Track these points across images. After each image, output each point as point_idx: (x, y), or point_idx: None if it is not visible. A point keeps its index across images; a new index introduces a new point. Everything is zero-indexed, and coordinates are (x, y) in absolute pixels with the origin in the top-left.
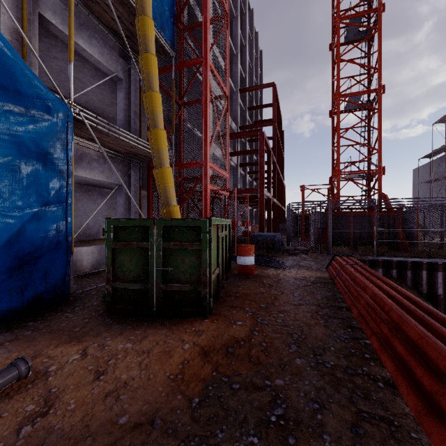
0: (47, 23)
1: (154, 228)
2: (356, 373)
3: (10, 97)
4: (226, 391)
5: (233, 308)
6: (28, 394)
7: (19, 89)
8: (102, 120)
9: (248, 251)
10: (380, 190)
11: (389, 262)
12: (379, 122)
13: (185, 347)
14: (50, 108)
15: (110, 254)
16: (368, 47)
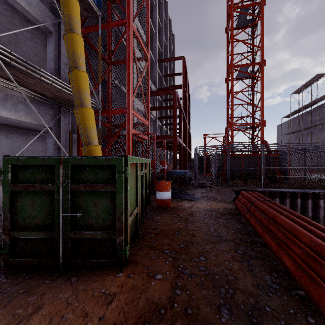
0: None
1: (60, 168)
2: None
3: None
4: None
5: (151, 251)
6: None
7: None
8: (18, 56)
9: (166, 187)
10: (262, 138)
11: (273, 192)
12: (261, 87)
13: None
14: None
15: (7, 198)
16: (252, 32)
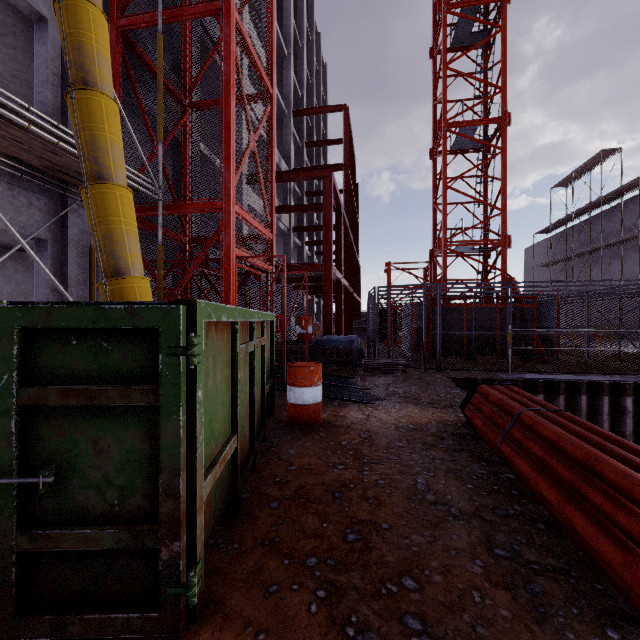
0: None
1: None
2: None
3: None
4: None
5: (271, 560)
6: None
7: None
8: None
9: (309, 377)
10: (504, 271)
11: (532, 382)
12: (503, 168)
13: None
14: None
15: None
16: (484, 58)
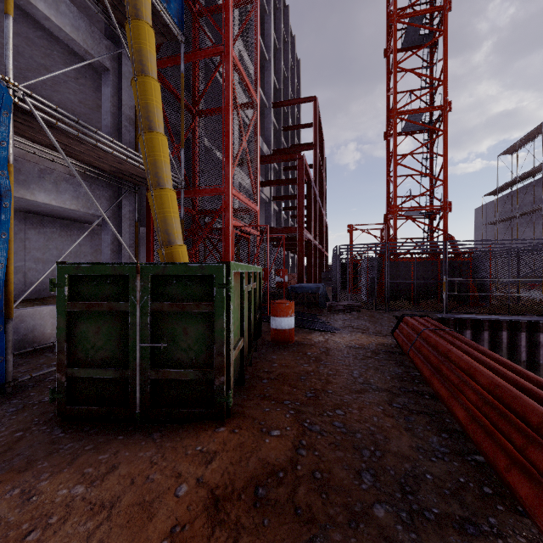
0: None
1: (136, 279)
2: (481, 533)
3: None
4: None
5: (265, 401)
6: None
7: None
8: (67, 114)
9: (285, 310)
10: (445, 231)
11: (461, 320)
12: (444, 146)
13: (181, 491)
14: None
15: (63, 321)
16: (430, 55)
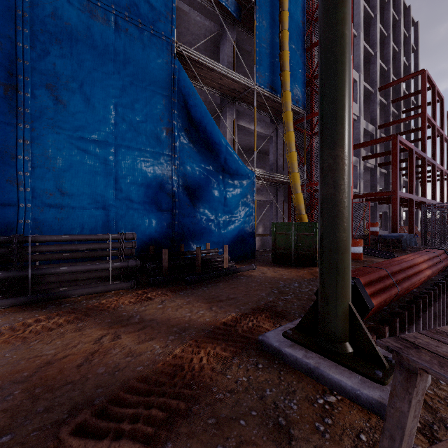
0: (239, 126)
1: (292, 226)
2: None
3: (239, 177)
4: (317, 280)
5: None
6: (257, 272)
7: (242, 174)
8: (266, 172)
9: (356, 243)
10: None
11: None
12: None
13: (305, 271)
14: (249, 176)
15: (274, 237)
16: None
